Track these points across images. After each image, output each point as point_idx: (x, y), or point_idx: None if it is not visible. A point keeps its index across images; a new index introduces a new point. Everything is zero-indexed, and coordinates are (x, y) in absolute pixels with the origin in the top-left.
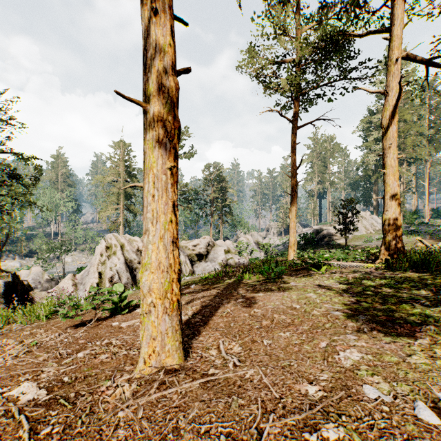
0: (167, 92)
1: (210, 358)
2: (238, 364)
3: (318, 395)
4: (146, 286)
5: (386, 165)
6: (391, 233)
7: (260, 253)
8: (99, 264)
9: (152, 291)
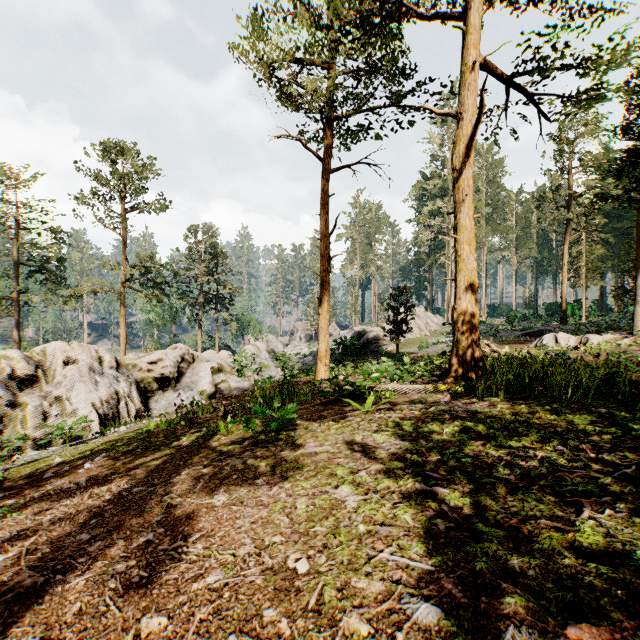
0: None
1: None
2: None
3: None
4: None
5: (458, 227)
6: (465, 335)
7: (277, 370)
8: None
9: None
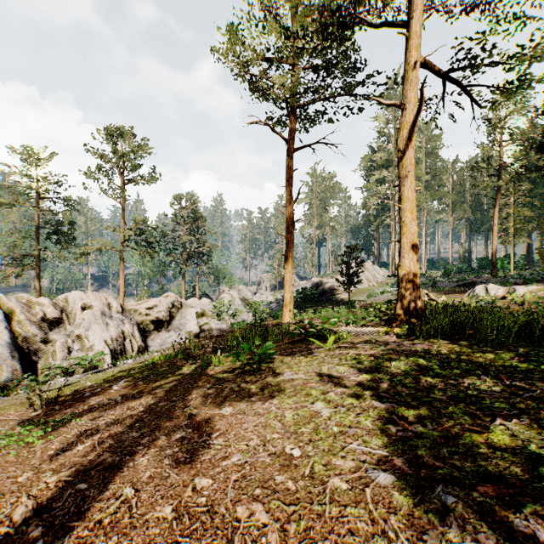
0: None
1: None
2: None
3: None
4: None
5: (402, 198)
6: (408, 287)
7: (248, 314)
8: None
9: None
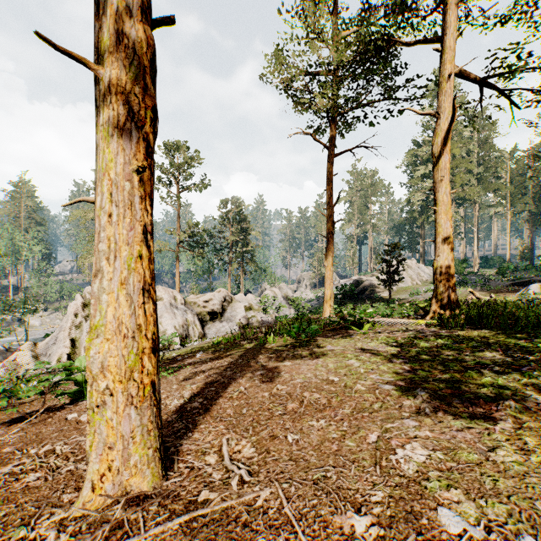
0: (131, 47)
1: (205, 470)
2: (246, 478)
3: (370, 534)
4: (97, 363)
5: (437, 201)
6: (443, 283)
7: (290, 310)
8: (72, 328)
9: (107, 370)
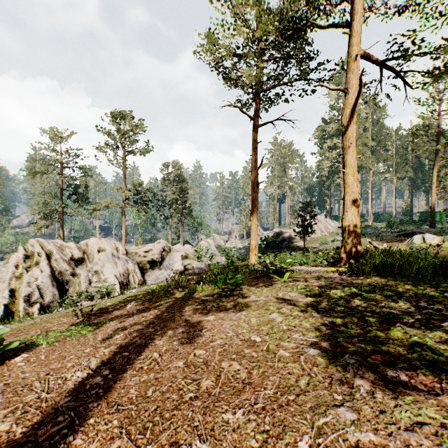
0: None
1: None
2: None
3: None
4: None
5: (346, 164)
6: (350, 235)
7: (222, 258)
8: (13, 279)
9: None
